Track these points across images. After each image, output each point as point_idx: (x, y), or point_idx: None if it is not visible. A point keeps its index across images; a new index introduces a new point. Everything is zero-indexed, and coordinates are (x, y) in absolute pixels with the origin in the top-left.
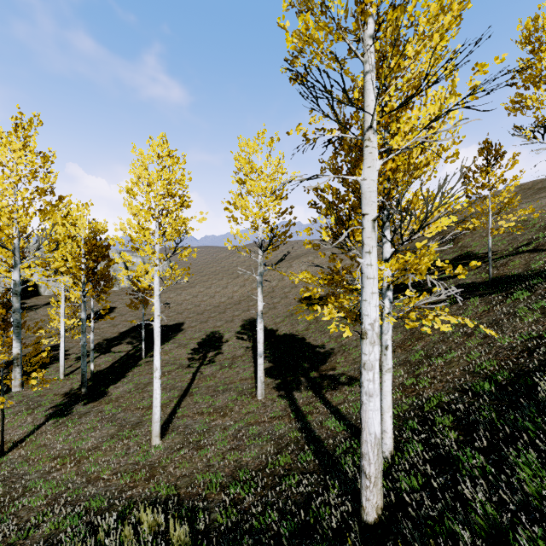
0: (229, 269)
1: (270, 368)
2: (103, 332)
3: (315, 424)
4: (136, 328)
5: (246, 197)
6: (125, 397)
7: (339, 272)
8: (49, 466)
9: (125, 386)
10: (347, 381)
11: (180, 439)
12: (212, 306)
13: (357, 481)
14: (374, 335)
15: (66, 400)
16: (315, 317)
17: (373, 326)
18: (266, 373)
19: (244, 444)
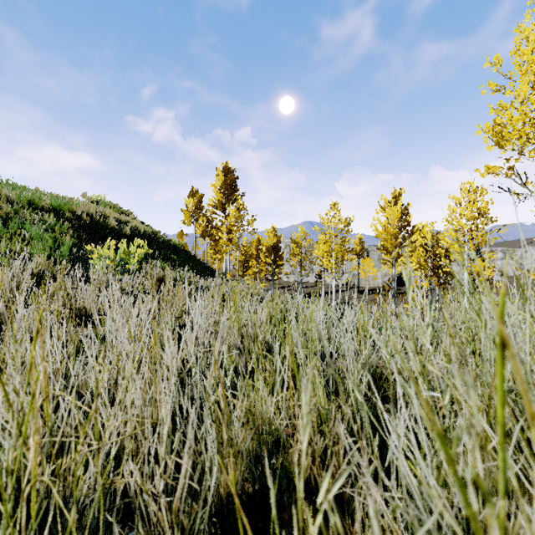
0: None
1: None
2: None
3: None
4: None
5: None
6: None
7: None
8: None
9: None
10: None
11: None
12: None
13: None
14: None
15: None
16: None
17: None
18: None
19: None
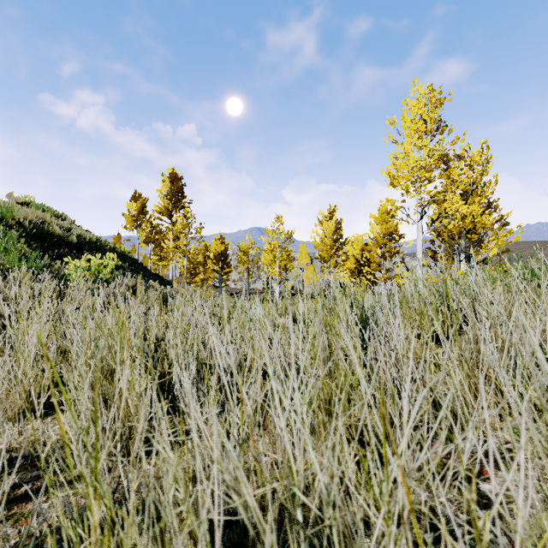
0: None
1: None
2: None
3: None
4: None
5: None
6: None
7: None
8: None
9: None
10: None
11: None
12: None
13: None
14: None
15: None
16: None
17: None
18: None
19: None
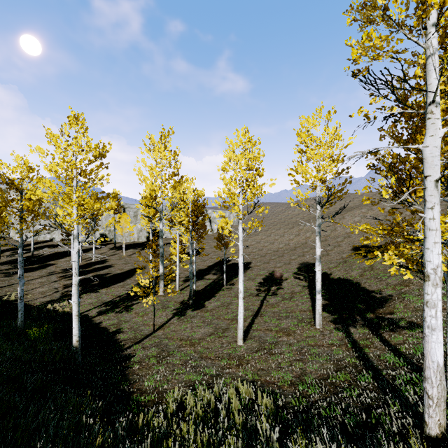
0: (285, 220)
1: (326, 304)
2: (198, 265)
3: (372, 356)
4: (218, 263)
5: (306, 164)
6: (216, 310)
7: (399, 224)
8: (179, 343)
9: (215, 302)
10: (407, 326)
11: (256, 345)
12: (271, 251)
13: (419, 407)
14: (436, 279)
15: (181, 306)
16: (369, 265)
17: (435, 271)
18: (322, 308)
19: (307, 359)
